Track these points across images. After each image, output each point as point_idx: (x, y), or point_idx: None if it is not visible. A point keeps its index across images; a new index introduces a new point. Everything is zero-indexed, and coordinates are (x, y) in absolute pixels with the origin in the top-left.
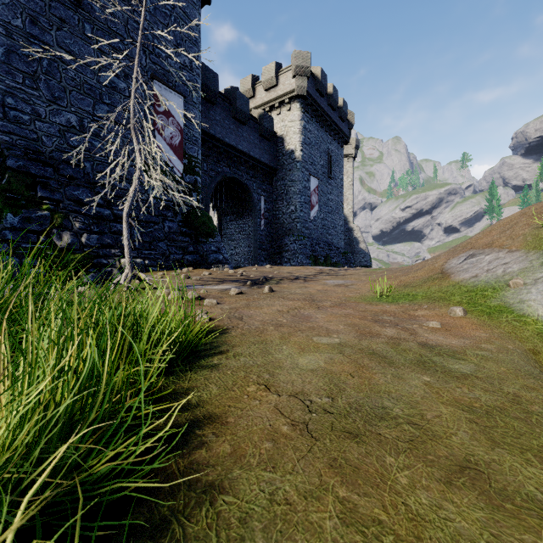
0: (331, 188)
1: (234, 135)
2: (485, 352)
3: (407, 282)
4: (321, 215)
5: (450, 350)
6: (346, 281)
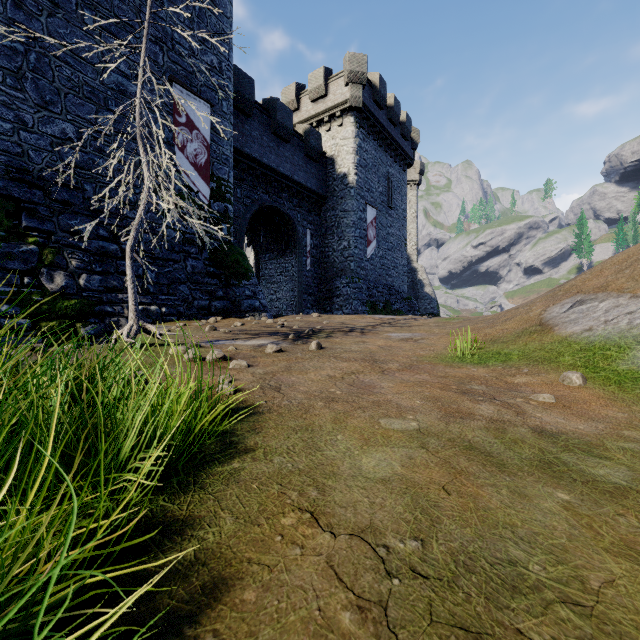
0: (391, 220)
1: (274, 154)
2: (634, 444)
3: (495, 337)
4: (379, 252)
5: (581, 441)
6: (414, 334)
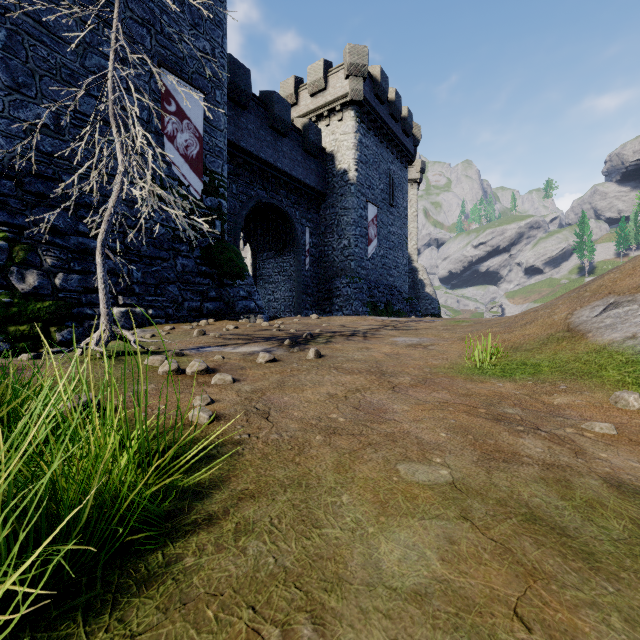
0: (392, 219)
1: (272, 149)
2: None
3: (516, 343)
4: (380, 251)
5: None
6: (422, 338)
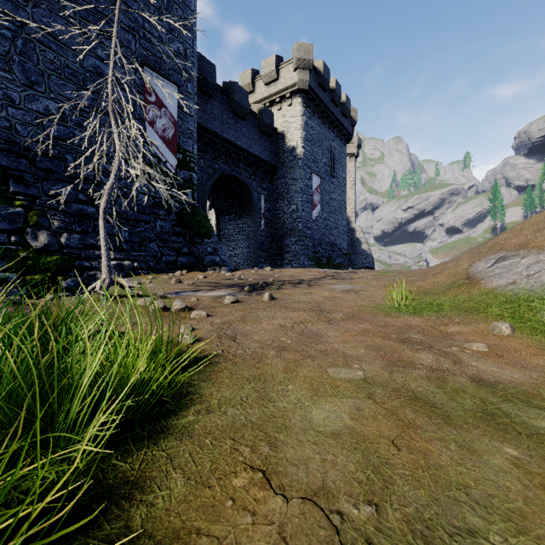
0: (333, 187)
1: (233, 130)
2: None
3: (427, 289)
4: (323, 214)
5: (518, 391)
6: (355, 286)
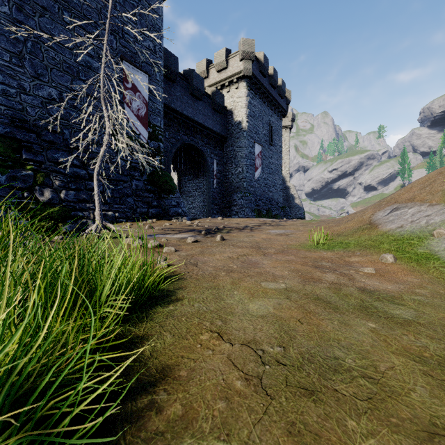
0: (272, 153)
1: (191, 108)
2: (421, 297)
3: (340, 232)
4: (263, 175)
5: (387, 295)
6: (286, 230)
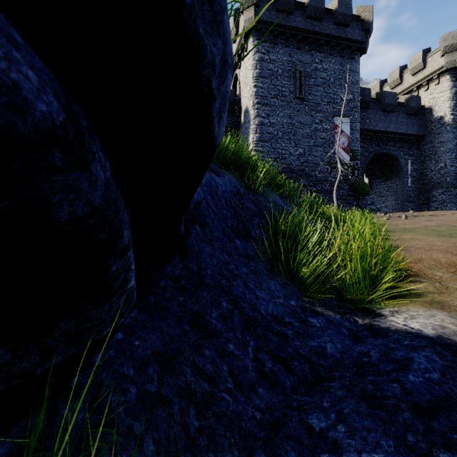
0: None
1: (383, 123)
2: None
3: None
4: None
5: None
6: None
